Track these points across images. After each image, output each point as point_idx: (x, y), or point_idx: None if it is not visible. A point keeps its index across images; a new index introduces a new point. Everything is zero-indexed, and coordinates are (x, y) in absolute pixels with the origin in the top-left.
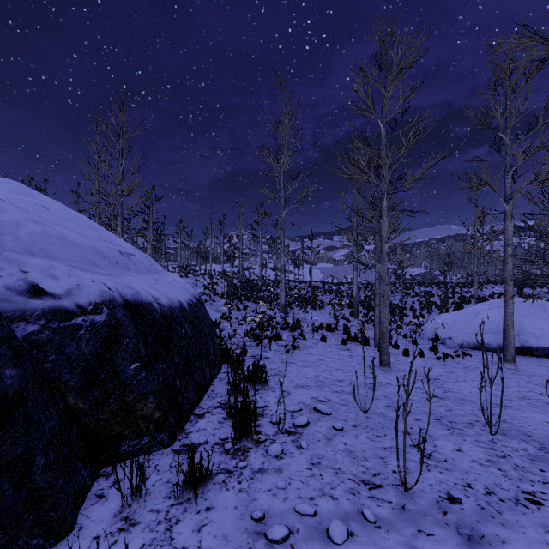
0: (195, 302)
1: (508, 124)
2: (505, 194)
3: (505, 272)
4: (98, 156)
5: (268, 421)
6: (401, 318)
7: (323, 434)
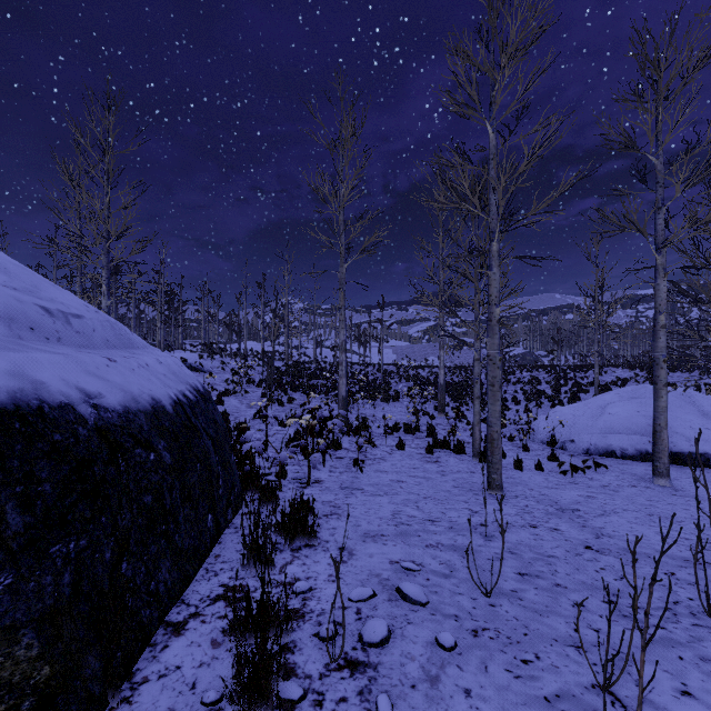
0: (192, 398)
1: (659, 142)
2: (656, 240)
3: (656, 350)
4: (69, 178)
5: (311, 633)
6: (502, 413)
7: (421, 664)
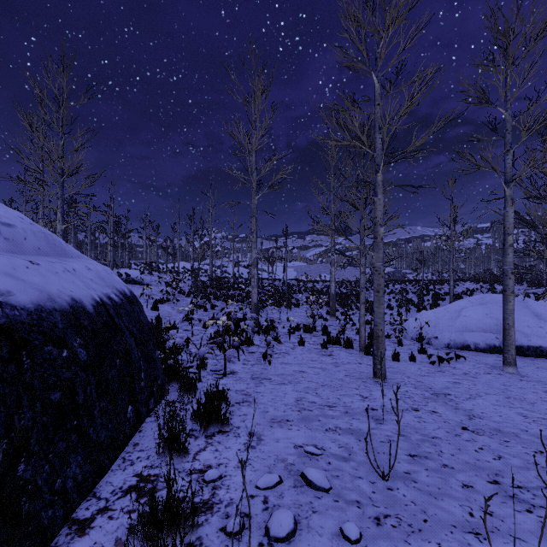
0: (117, 300)
1: (508, 98)
2: (505, 176)
3: (505, 264)
4: (28, 124)
5: (218, 527)
6: None
7: None
